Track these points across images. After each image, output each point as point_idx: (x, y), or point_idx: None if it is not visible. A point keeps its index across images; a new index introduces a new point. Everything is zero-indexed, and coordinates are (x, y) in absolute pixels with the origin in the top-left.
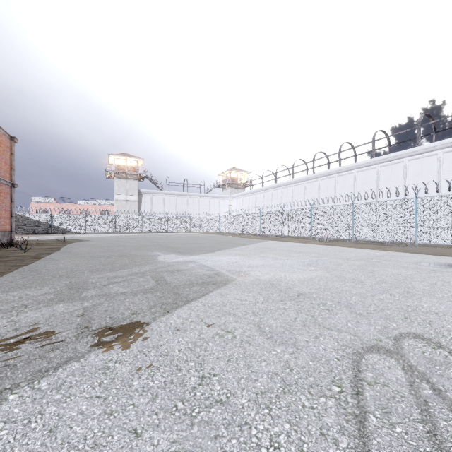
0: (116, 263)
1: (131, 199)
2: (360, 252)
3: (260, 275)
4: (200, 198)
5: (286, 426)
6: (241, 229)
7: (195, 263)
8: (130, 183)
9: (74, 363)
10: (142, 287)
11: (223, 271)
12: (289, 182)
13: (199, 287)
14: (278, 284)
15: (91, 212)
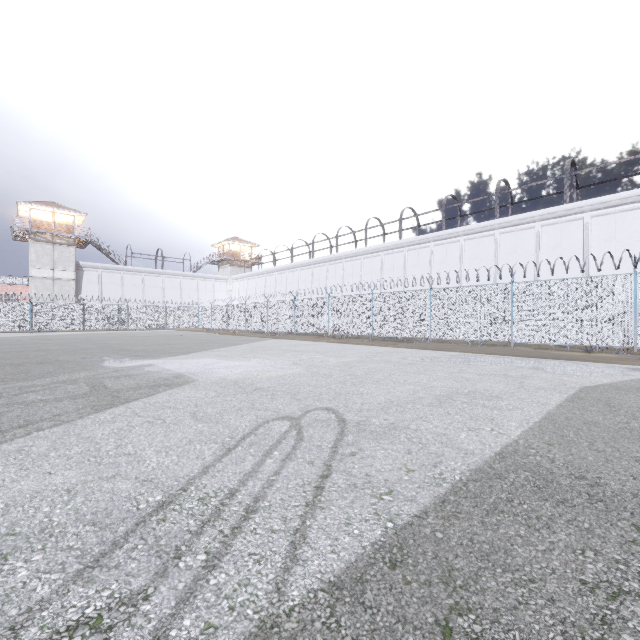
0: (32, 372)
1: (61, 277)
2: (365, 349)
3: (229, 376)
4: (183, 279)
5: (174, 457)
6: (243, 324)
7: (154, 367)
8: (60, 250)
9: None
10: (70, 394)
11: (187, 374)
12: (308, 262)
13: (147, 390)
14: (242, 382)
15: None
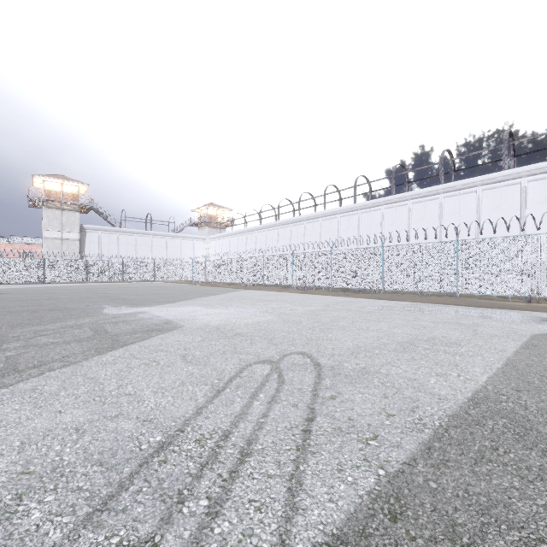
0: (45, 317)
1: (68, 237)
2: (326, 299)
3: (211, 322)
4: (168, 239)
5: (170, 398)
6: (219, 277)
7: (146, 313)
8: (67, 215)
9: (3, 389)
10: (77, 337)
11: (175, 320)
12: (274, 224)
13: (142, 334)
14: (223, 328)
15: (4, 253)
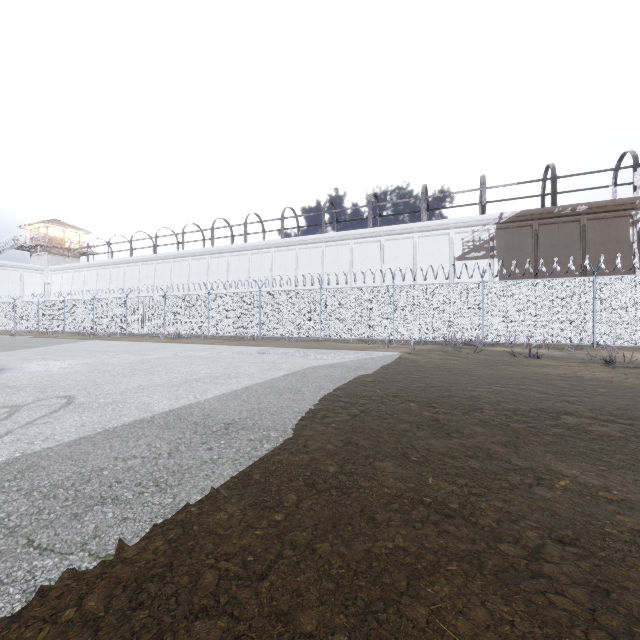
0: None
1: None
2: (183, 347)
3: None
4: None
5: None
6: (61, 324)
7: None
8: None
9: None
10: None
11: None
12: (150, 257)
13: None
14: None
15: None
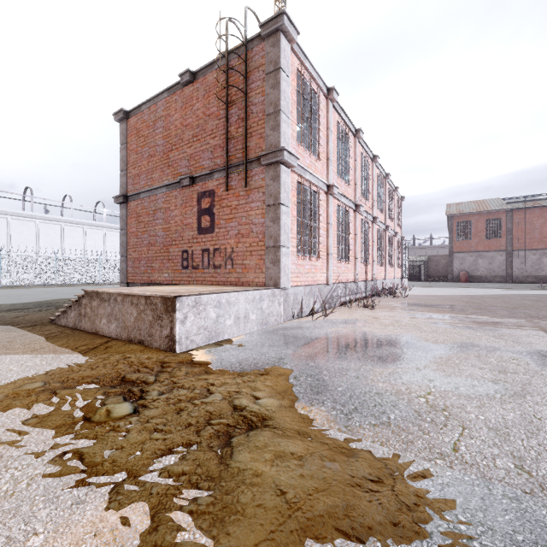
0: None
1: None
2: None
3: None
4: None
5: None
6: None
7: None
8: None
9: None
10: None
11: None
12: None
13: None
14: None
15: None
